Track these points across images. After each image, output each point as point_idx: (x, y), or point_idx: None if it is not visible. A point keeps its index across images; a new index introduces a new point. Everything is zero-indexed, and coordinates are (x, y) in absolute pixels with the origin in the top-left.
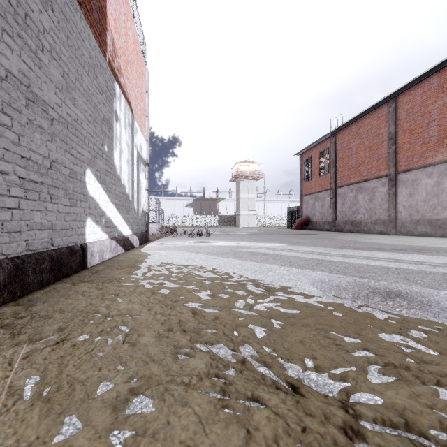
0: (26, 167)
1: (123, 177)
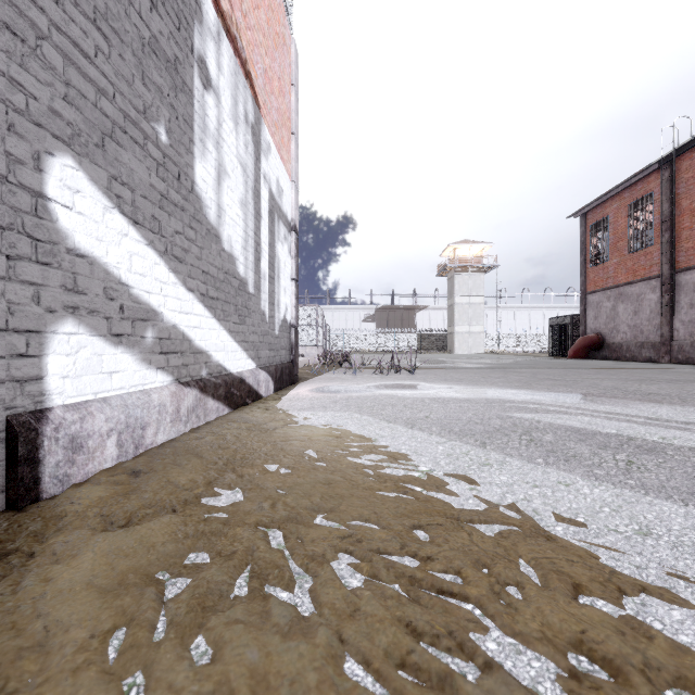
0: None
1: (228, 234)
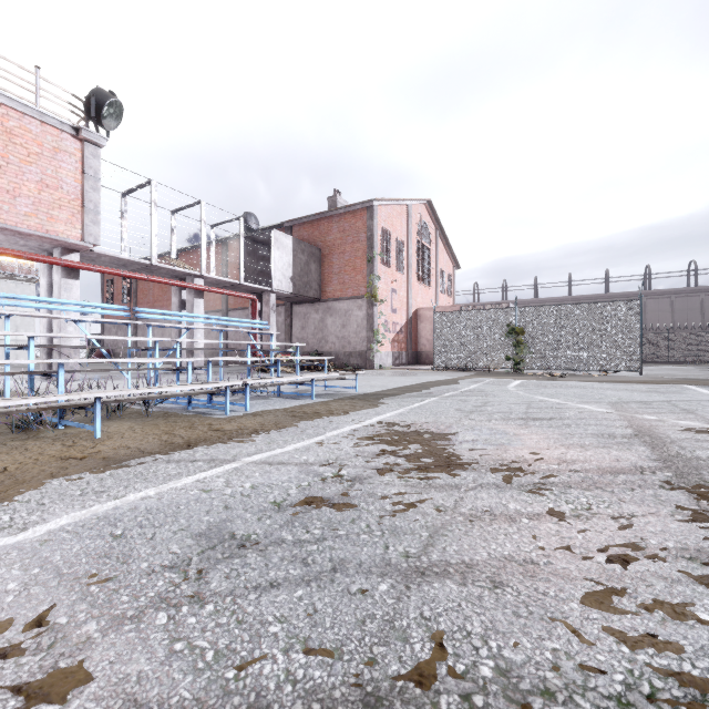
0: None
1: None
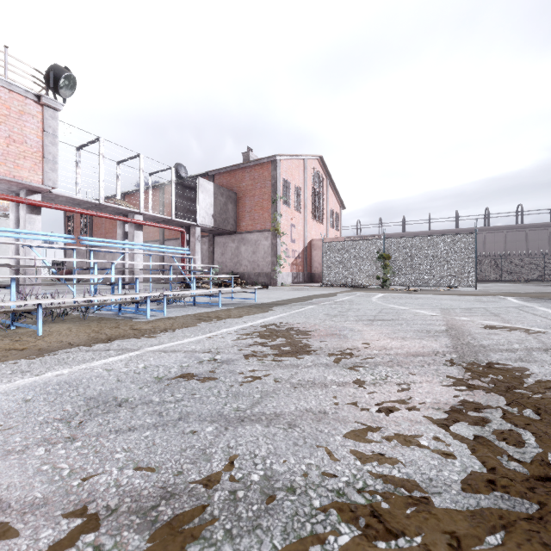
0: None
1: None
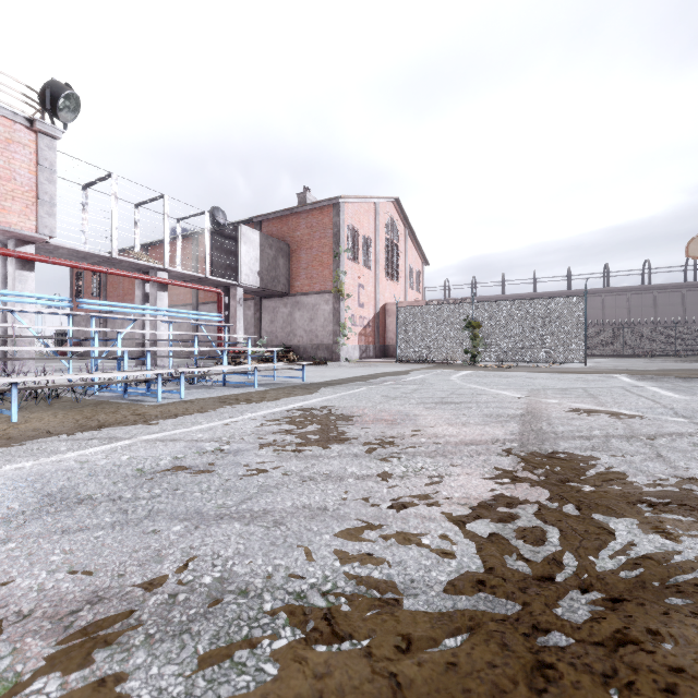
0: None
1: None
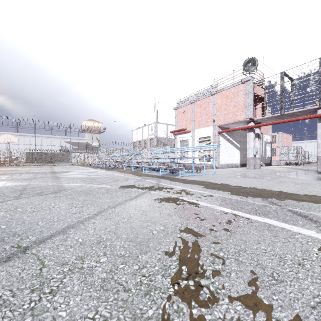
0: (243, 155)
1: None
